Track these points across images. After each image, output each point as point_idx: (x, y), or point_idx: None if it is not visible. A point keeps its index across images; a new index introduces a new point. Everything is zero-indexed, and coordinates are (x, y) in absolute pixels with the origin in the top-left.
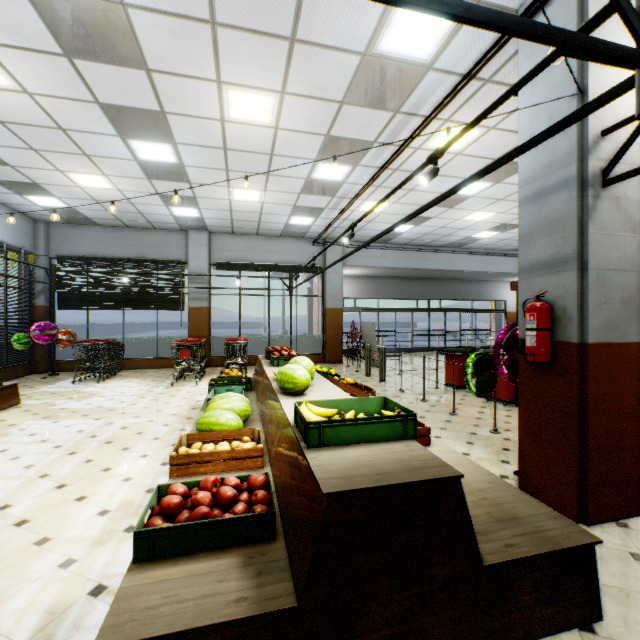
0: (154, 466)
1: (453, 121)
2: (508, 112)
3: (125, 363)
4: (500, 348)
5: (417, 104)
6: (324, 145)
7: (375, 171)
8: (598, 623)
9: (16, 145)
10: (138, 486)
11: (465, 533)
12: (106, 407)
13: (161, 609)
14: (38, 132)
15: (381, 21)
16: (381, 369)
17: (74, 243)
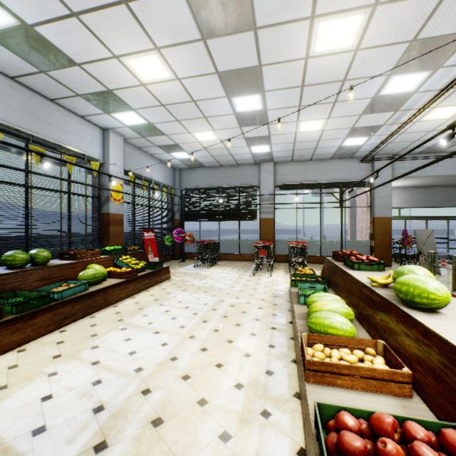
0: (263, 346)
1: None
2: None
3: (220, 256)
4: None
5: None
6: (405, 54)
7: None
8: None
9: (169, 120)
10: (257, 365)
11: None
12: (216, 287)
13: None
14: (181, 107)
15: None
16: (454, 278)
17: (193, 180)
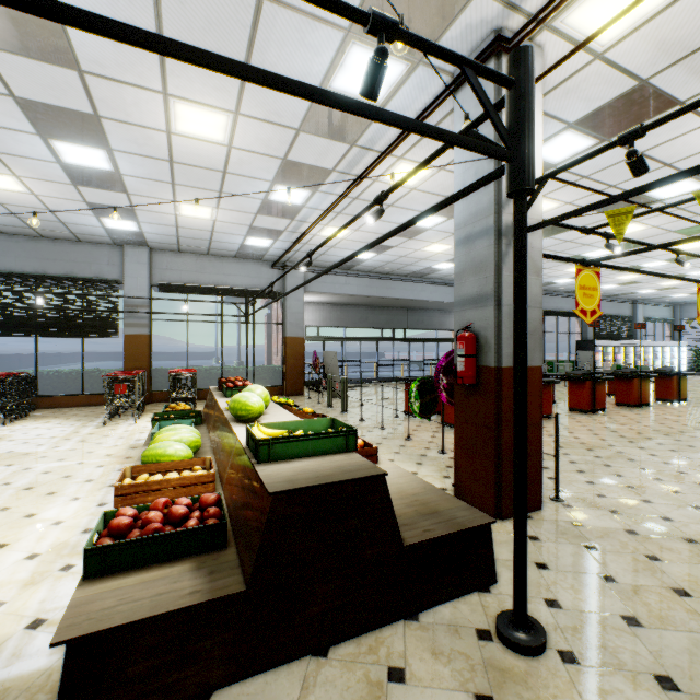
0: (89, 508)
1: (406, 159)
2: (442, 165)
3: (39, 401)
4: (440, 373)
5: (372, 140)
6: (282, 168)
7: (335, 198)
8: (493, 585)
9: None
10: (72, 528)
11: (389, 520)
12: (19, 452)
13: (117, 608)
14: None
15: (334, 63)
16: (343, 399)
17: None
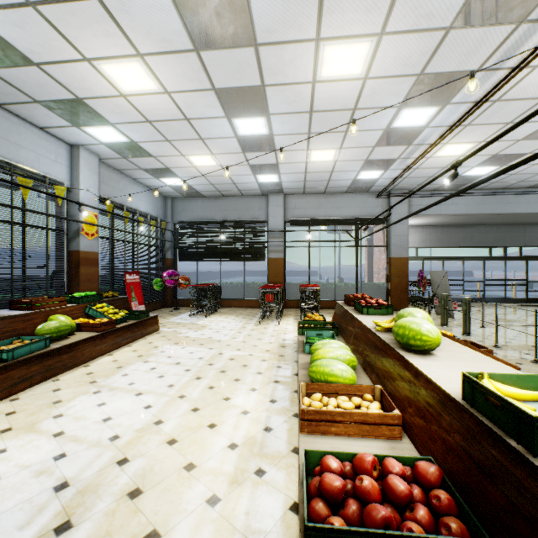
0: (264, 402)
1: None
2: None
3: (222, 302)
4: None
5: None
6: (413, 87)
7: (467, 107)
8: None
9: (157, 139)
10: (255, 422)
11: None
12: (215, 338)
13: None
14: (171, 125)
15: None
16: (464, 321)
17: (188, 212)
